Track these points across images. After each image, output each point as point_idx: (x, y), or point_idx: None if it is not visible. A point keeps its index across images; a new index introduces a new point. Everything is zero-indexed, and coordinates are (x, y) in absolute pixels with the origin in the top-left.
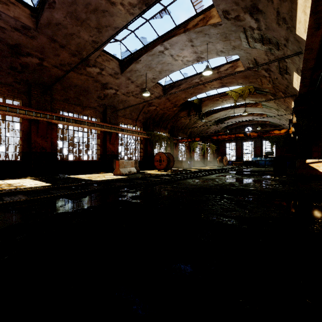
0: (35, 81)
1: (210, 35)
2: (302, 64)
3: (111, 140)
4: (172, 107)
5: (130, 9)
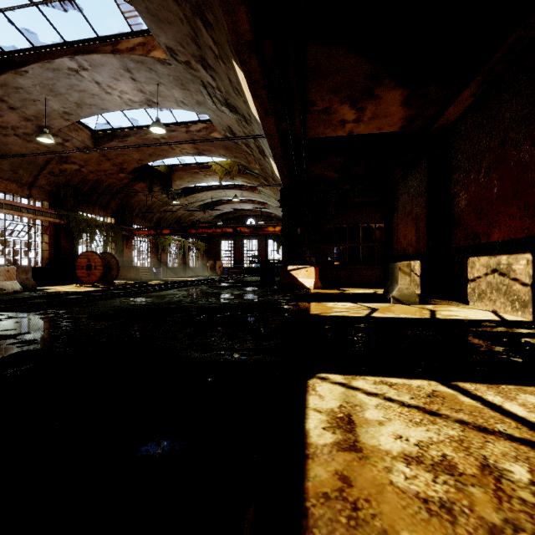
0: None
1: (159, 74)
2: (270, 150)
3: None
4: (117, 172)
5: None
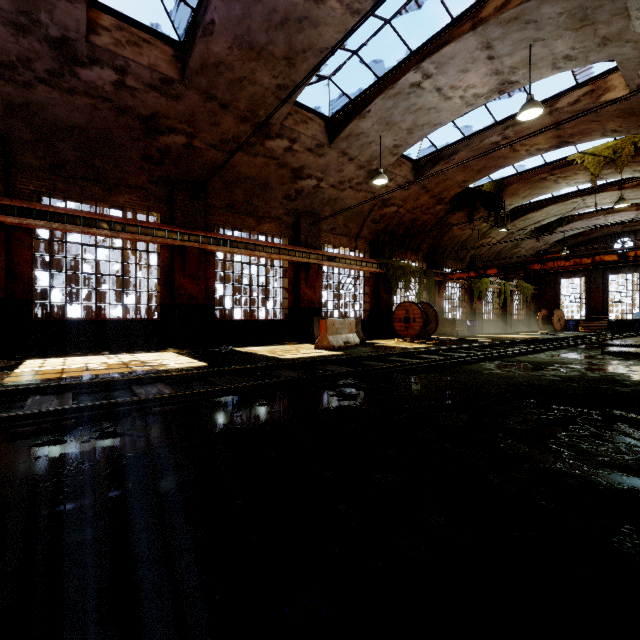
0: (180, 177)
1: (540, 23)
2: None
3: (310, 279)
4: (433, 205)
5: (352, 2)
